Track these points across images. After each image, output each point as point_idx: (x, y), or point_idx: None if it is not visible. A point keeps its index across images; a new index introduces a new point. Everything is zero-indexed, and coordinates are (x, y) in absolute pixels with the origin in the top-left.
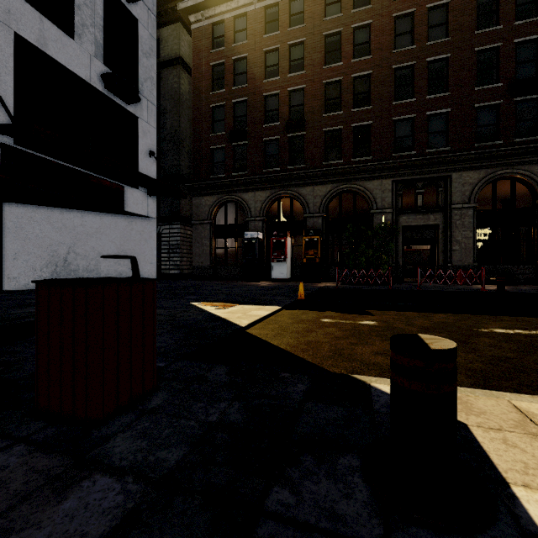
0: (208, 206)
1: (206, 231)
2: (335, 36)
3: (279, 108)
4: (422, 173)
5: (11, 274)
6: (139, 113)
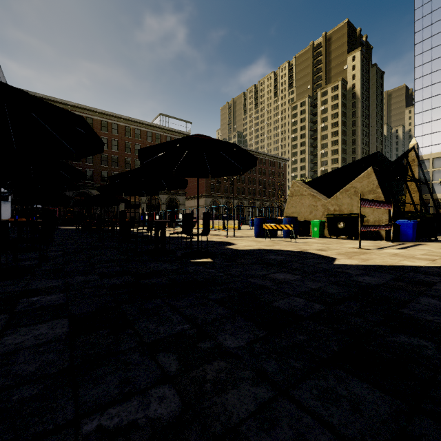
0: None
1: None
2: None
3: None
4: None
5: None
6: None
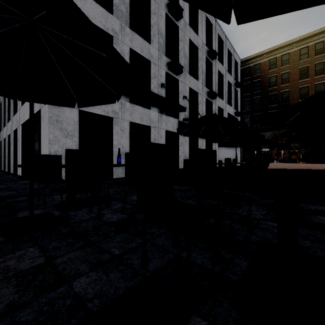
0: None
1: (241, 148)
2: (305, 67)
3: (276, 99)
4: None
5: None
6: (238, 118)
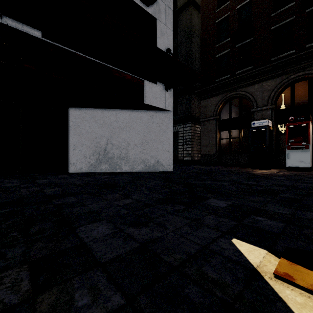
0: (213, 105)
1: (212, 126)
2: None
3: None
4: None
5: (72, 160)
6: (157, 15)
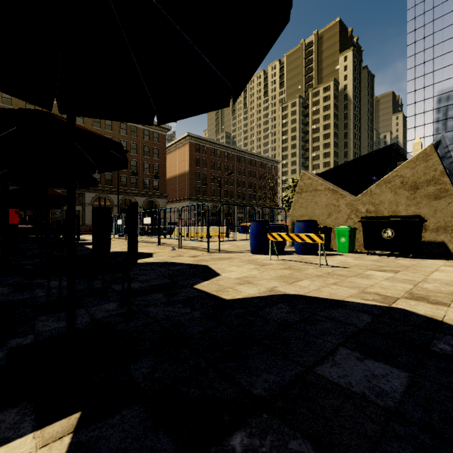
0: None
1: None
2: None
3: None
4: None
5: None
6: None
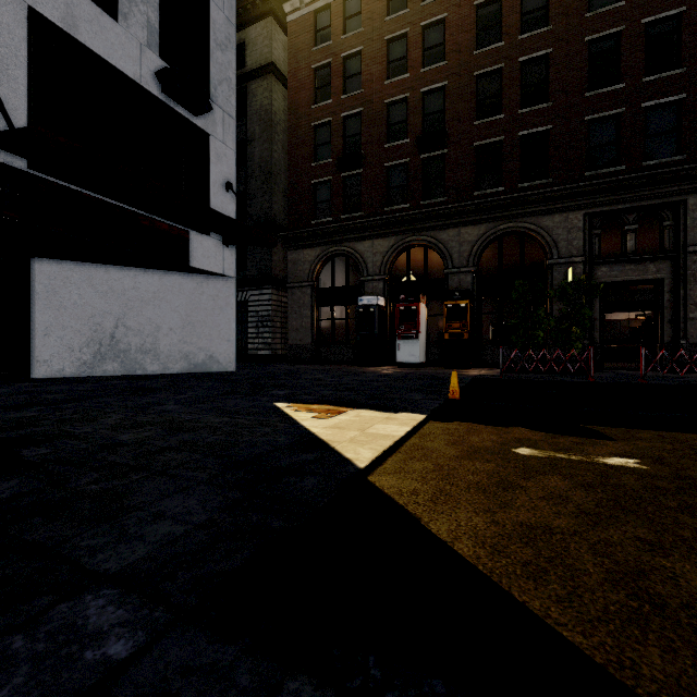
0: (308, 262)
1: (306, 297)
2: (492, 5)
3: (408, 119)
4: (635, 199)
5: (41, 356)
6: (210, 128)
